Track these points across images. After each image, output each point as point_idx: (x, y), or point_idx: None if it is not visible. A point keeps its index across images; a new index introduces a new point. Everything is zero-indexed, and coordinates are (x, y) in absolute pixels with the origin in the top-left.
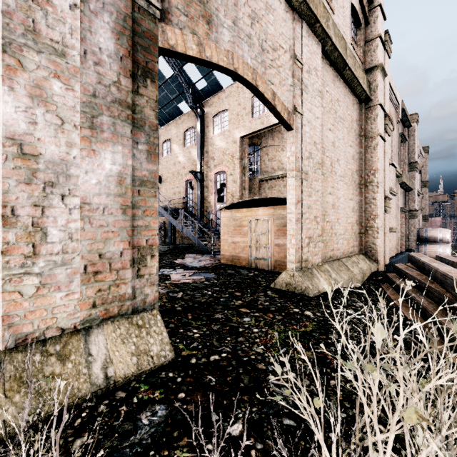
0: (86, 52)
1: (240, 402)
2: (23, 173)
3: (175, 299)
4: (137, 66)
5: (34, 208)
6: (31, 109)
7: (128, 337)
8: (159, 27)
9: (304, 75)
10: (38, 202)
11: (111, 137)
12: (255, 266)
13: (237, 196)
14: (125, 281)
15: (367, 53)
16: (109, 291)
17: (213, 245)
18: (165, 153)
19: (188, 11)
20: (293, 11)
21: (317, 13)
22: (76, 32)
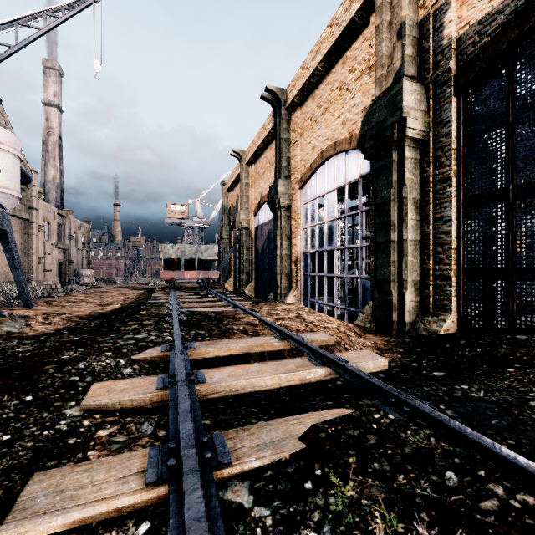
0: None
1: None
2: None
3: None
4: None
5: None
6: None
7: None
8: None
9: None
10: None
11: None
12: None
13: None
14: None
15: (29, 201)
16: None
17: None
18: None
19: None
20: None
21: None
22: None
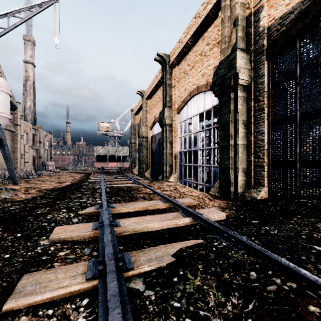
0: None
1: None
2: None
3: None
4: None
5: None
6: None
7: None
8: None
9: None
10: None
11: None
12: None
13: None
14: None
15: (15, 120)
16: None
17: None
18: None
19: None
20: None
21: None
22: None
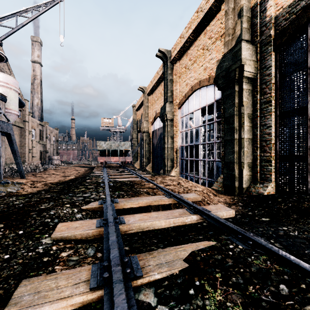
0: None
1: None
2: None
3: None
4: None
5: None
6: None
7: None
8: None
9: None
10: None
11: None
12: None
13: None
14: None
15: (24, 117)
16: None
17: None
18: None
19: None
20: None
21: None
22: None
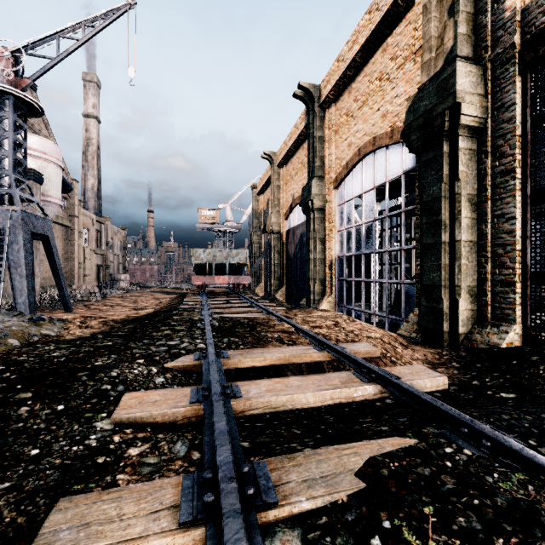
0: None
1: None
2: None
3: None
4: None
5: None
6: None
7: None
8: None
9: None
10: None
11: None
12: None
13: None
14: None
15: (71, 208)
16: None
17: None
18: None
19: None
20: None
21: None
22: None
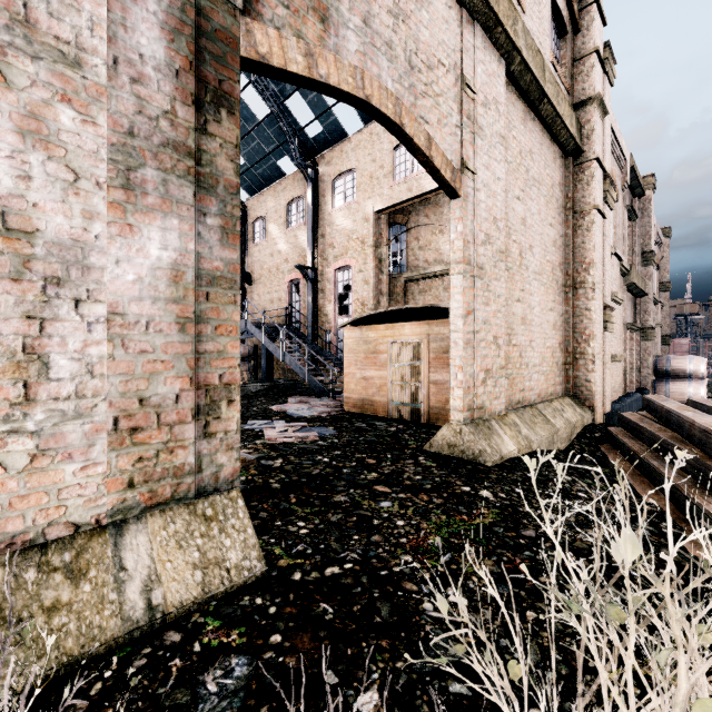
0: (118, 61)
1: (375, 651)
2: (8, 261)
3: (270, 470)
4: (204, 87)
5: (27, 322)
6: (20, 154)
7: (189, 537)
8: (242, 24)
9: (478, 110)
10: (33, 311)
11: (159, 204)
12: (398, 416)
13: (370, 305)
14: (184, 444)
15: (576, 77)
16: (157, 461)
17: (333, 382)
18: (257, 238)
19: (289, 0)
20: (459, 6)
21: (498, 11)
22: (100, 27)
